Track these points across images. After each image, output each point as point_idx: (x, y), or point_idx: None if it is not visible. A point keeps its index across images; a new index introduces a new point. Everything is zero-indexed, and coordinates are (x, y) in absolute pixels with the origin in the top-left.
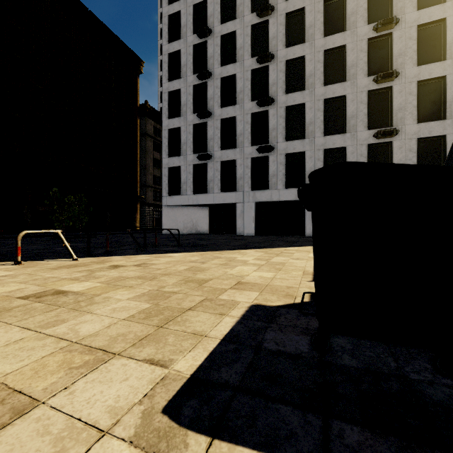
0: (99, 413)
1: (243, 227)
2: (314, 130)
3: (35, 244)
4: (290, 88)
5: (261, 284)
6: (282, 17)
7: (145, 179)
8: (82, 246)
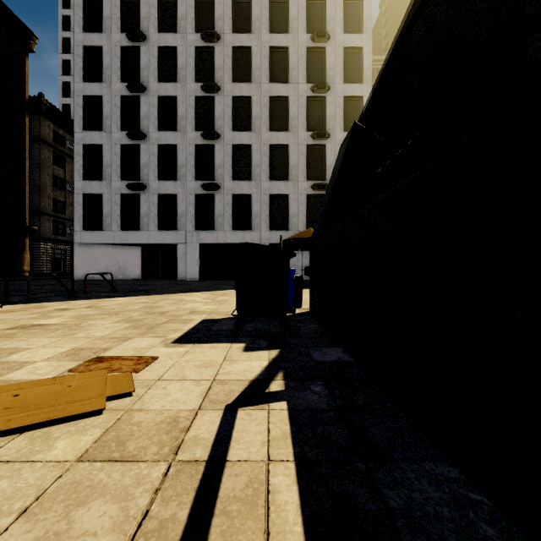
0: (144, 346)
1: (185, 271)
2: (260, 174)
3: None
4: (237, 125)
5: (209, 311)
6: (229, 49)
7: (39, 203)
8: None
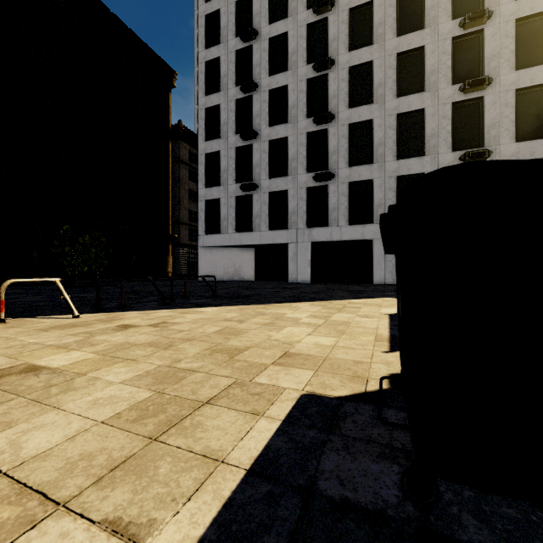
0: None
1: (296, 273)
2: (385, 153)
3: (39, 294)
4: (355, 101)
5: (317, 357)
6: (345, 13)
7: (179, 215)
8: (94, 297)
